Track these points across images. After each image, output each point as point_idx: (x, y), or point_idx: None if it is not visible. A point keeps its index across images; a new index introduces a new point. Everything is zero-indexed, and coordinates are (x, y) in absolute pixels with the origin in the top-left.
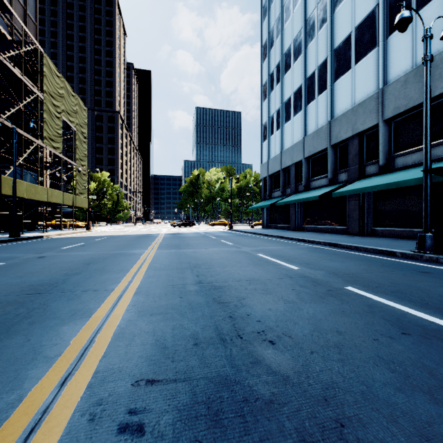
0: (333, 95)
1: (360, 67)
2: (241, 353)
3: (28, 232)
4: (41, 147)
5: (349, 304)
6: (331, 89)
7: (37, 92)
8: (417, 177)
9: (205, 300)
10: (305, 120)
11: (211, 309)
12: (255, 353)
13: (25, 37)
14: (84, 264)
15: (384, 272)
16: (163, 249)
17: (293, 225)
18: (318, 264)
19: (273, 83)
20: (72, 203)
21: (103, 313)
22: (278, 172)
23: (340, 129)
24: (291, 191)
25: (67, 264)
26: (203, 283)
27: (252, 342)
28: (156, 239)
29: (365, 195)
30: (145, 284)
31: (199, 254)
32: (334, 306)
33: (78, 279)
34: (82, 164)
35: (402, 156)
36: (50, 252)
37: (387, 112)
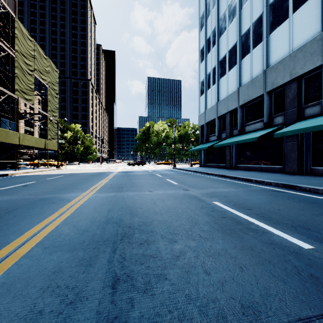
0: (269, 46)
1: (299, 14)
2: None
3: (3, 170)
4: (13, 98)
5: None
6: (267, 41)
7: (8, 50)
8: None
9: None
10: (240, 73)
11: None
12: None
13: None
14: None
15: None
16: (102, 192)
17: (228, 165)
18: None
19: (209, 46)
20: (44, 146)
21: None
22: (214, 119)
23: (277, 76)
24: (226, 135)
25: None
26: None
27: None
28: (106, 177)
29: (303, 136)
30: None
31: (139, 201)
32: None
33: None
34: (53, 115)
35: None
36: None
37: None
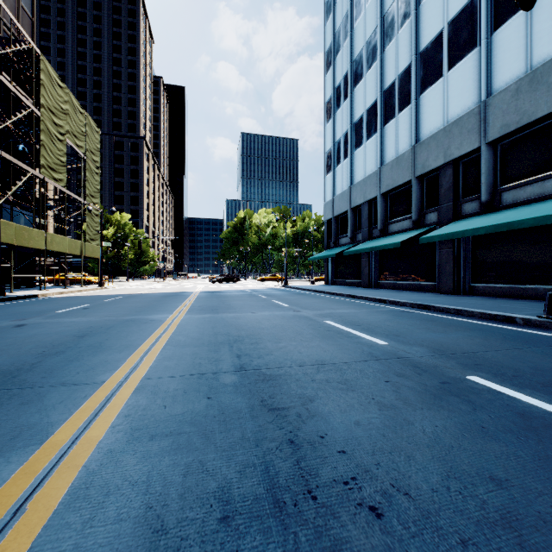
0: (419, 112)
1: (455, 74)
2: (317, 547)
3: (20, 290)
4: (37, 178)
5: (488, 412)
6: (416, 104)
7: (32, 106)
8: (537, 216)
9: (247, 403)
10: (382, 145)
11: (257, 423)
12: (347, 547)
13: (17, 36)
14: (76, 336)
15: (512, 349)
16: (194, 313)
17: (366, 281)
18: (411, 335)
19: (339, 99)
20: (80, 252)
21: (68, 435)
22: (346, 212)
23: (429, 156)
24: (363, 237)
25: (51, 336)
26: (247, 369)
27: (336, 511)
28: (187, 298)
29: (461, 241)
30: (156, 372)
31: (242, 320)
32: (464, 417)
33: (55, 364)
34: (93, 202)
35: (512, 190)
36: (36, 319)
37: (492, 132)
